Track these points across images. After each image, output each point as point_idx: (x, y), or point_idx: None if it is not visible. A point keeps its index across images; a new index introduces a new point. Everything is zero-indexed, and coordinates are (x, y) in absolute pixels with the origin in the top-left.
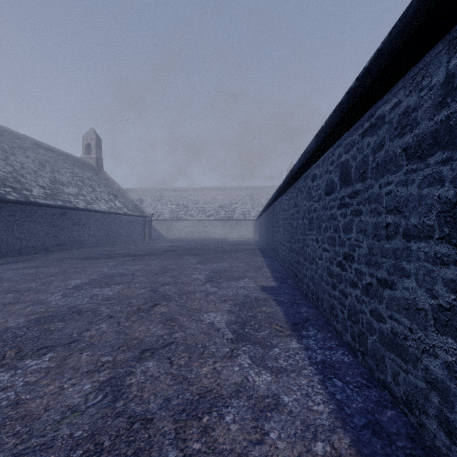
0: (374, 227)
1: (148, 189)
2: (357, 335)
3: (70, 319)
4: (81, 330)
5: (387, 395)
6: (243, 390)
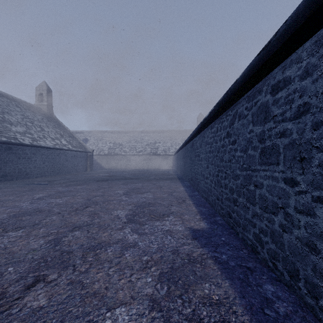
0: None
1: (92, 131)
2: None
3: None
4: None
5: None
6: None
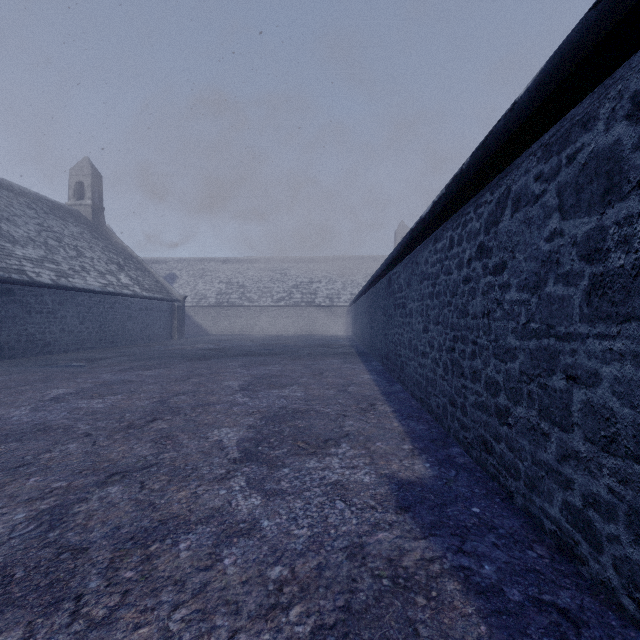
0: None
1: (184, 260)
2: None
3: None
4: None
5: None
6: None
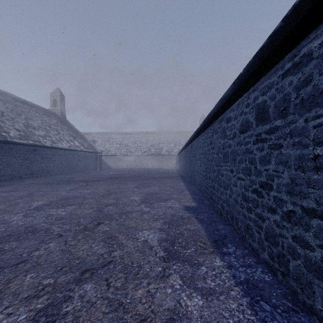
0: (298, 159)
1: (99, 133)
2: (276, 256)
3: (24, 238)
4: (31, 249)
5: (316, 321)
6: (176, 319)
